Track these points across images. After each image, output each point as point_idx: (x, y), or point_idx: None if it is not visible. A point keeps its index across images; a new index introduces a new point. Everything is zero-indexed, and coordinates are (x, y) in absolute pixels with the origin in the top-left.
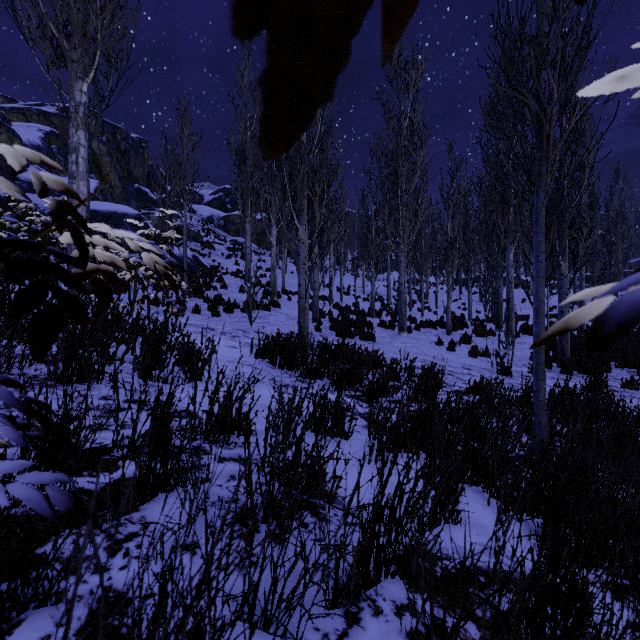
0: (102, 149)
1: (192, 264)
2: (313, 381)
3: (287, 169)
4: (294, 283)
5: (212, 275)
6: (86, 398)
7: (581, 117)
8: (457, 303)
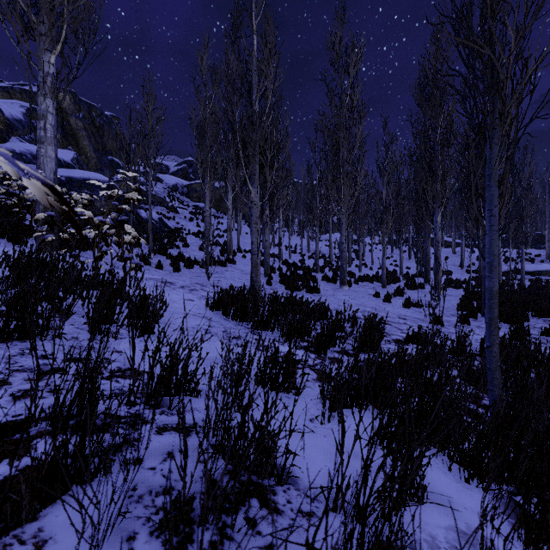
0: (79, 124)
1: (158, 225)
2: (264, 332)
3: (240, 136)
4: (248, 243)
5: (175, 235)
6: None
7: (536, 68)
8: (389, 260)
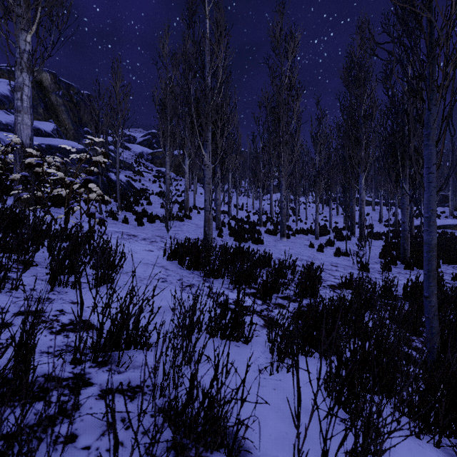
0: (59, 101)
1: (126, 186)
2: (215, 280)
3: (195, 107)
4: (202, 201)
5: (141, 195)
6: None
7: None
8: (320, 216)
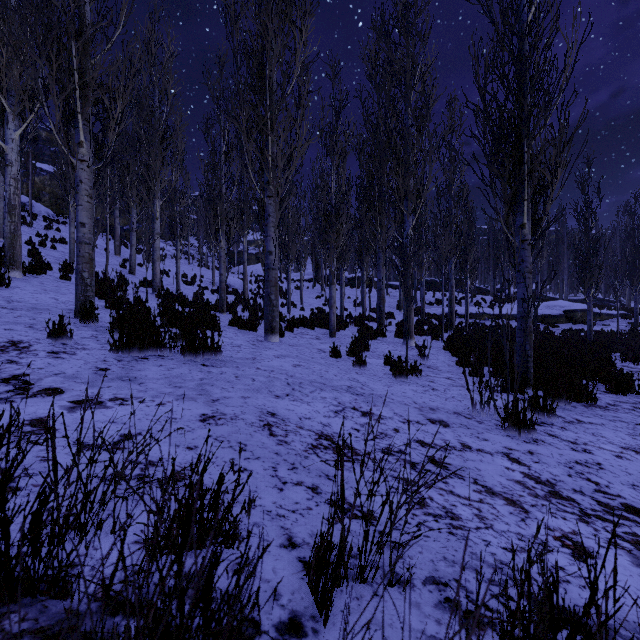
0: None
1: None
2: None
3: None
4: (103, 262)
5: None
6: None
7: None
8: (320, 300)
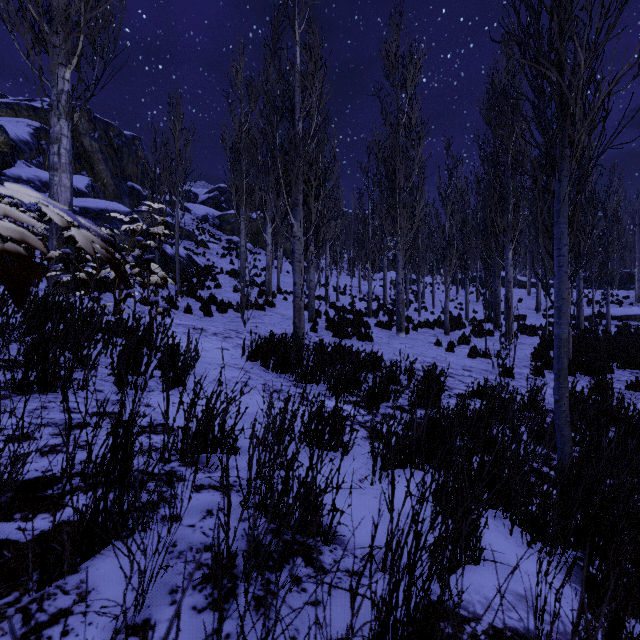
0: (94, 146)
1: (186, 263)
2: (309, 386)
3: (281, 162)
4: (290, 283)
5: (206, 274)
6: (22, 419)
7: (609, 93)
8: (454, 303)
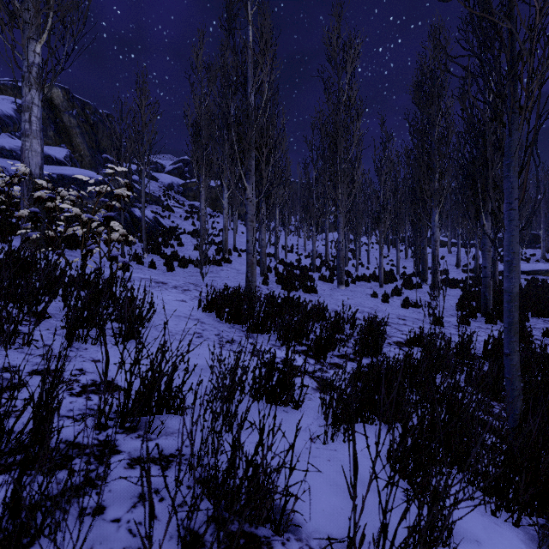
0: (72, 122)
1: (152, 224)
2: (260, 336)
3: (235, 130)
4: (244, 242)
5: (170, 234)
6: None
7: None
8: (386, 260)
